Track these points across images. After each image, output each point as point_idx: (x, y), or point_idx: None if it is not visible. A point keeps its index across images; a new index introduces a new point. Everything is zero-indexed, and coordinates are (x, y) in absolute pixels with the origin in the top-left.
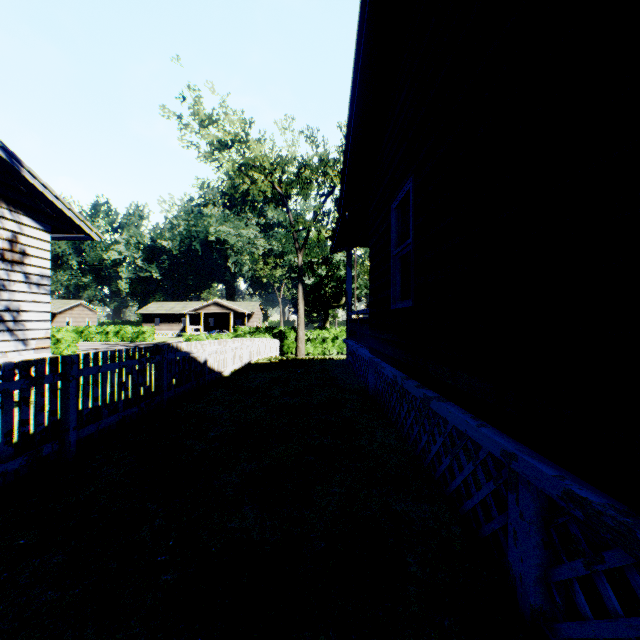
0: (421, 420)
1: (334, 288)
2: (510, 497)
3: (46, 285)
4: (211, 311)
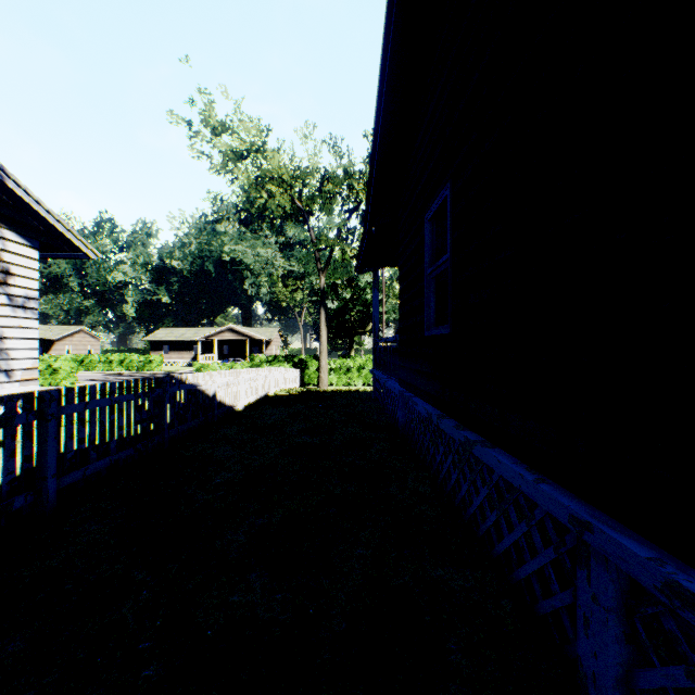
0: (460, 466)
1: (360, 313)
2: (579, 573)
3: (34, 309)
4: (225, 338)
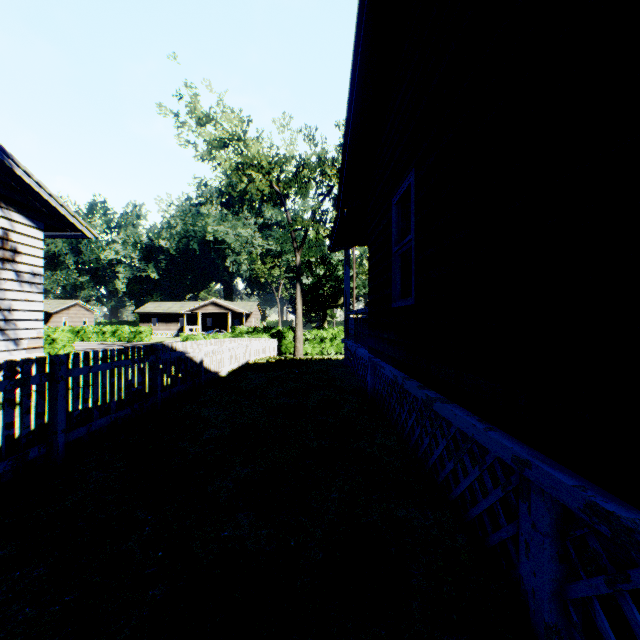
0: (423, 422)
1: (332, 288)
2: (521, 506)
3: (38, 284)
4: (209, 311)
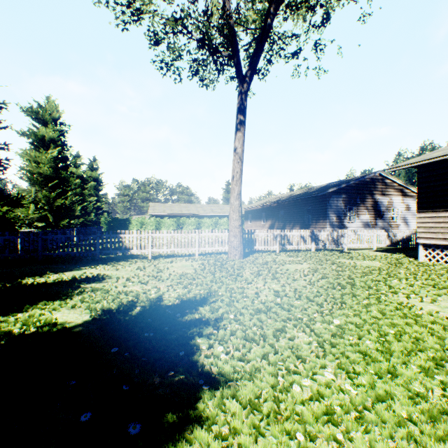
0: None
1: None
2: None
3: (414, 215)
4: None
